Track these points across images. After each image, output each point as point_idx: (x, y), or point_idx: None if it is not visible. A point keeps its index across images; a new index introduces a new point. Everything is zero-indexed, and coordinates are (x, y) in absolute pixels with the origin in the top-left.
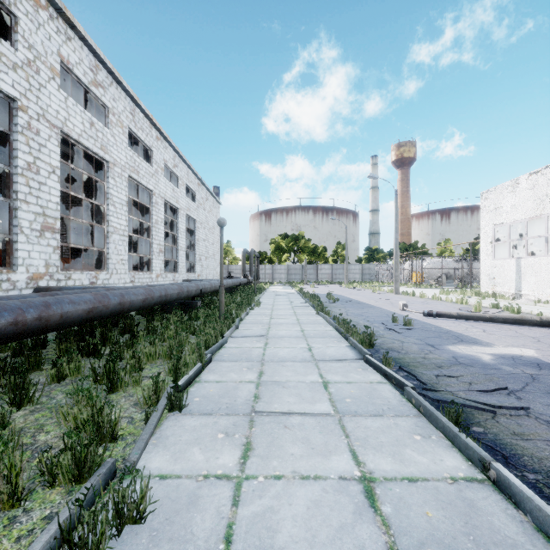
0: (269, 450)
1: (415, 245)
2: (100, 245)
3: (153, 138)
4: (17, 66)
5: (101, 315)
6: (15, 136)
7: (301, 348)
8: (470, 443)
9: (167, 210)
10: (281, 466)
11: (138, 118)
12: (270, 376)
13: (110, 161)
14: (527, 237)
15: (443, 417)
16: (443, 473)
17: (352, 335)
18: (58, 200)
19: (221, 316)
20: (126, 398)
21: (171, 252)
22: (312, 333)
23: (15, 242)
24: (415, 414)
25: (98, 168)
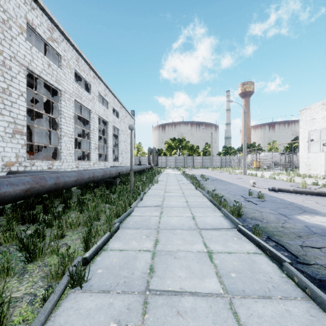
0: None
1: (254, 144)
2: (56, 144)
3: (91, 77)
4: None
5: (39, 193)
6: None
7: (187, 217)
8: None
9: (101, 123)
10: None
11: (81, 63)
12: (163, 245)
13: (62, 90)
14: None
15: None
16: None
17: (223, 206)
18: (25, 114)
19: (130, 191)
20: (40, 268)
21: (103, 148)
22: (194, 204)
23: None
24: (302, 296)
25: (55, 94)
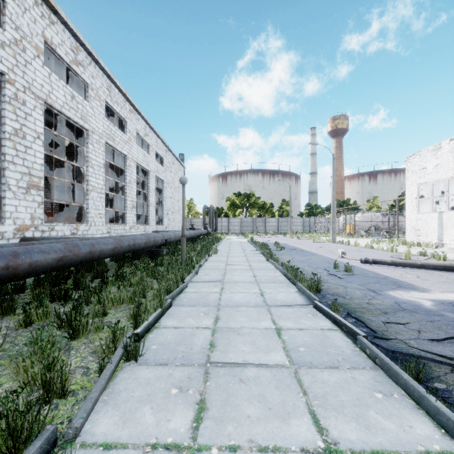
0: (224, 411)
1: (348, 202)
2: (80, 201)
3: (127, 111)
4: (5, 44)
5: (72, 263)
6: (3, 105)
7: (253, 293)
8: (441, 407)
9: (139, 172)
10: (236, 432)
11: (114, 93)
12: (225, 322)
13: (89, 130)
14: (448, 194)
15: (403, 373)
16: (416, 444)
17: (300, 281)
18: (43, 162)
19: (182, 263)
20: (86, 345)
21: (143, 207)
22: (263, 279)
23: (4, 198)
24: (371, 366)
25: (79, 135)
